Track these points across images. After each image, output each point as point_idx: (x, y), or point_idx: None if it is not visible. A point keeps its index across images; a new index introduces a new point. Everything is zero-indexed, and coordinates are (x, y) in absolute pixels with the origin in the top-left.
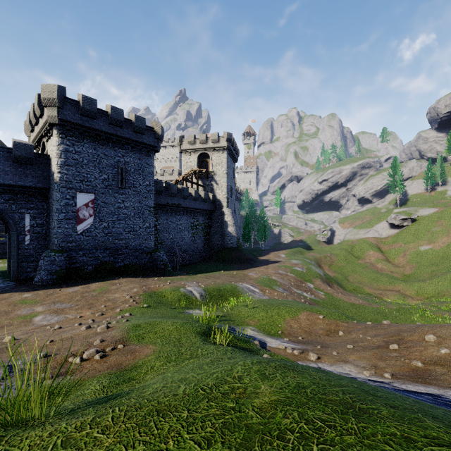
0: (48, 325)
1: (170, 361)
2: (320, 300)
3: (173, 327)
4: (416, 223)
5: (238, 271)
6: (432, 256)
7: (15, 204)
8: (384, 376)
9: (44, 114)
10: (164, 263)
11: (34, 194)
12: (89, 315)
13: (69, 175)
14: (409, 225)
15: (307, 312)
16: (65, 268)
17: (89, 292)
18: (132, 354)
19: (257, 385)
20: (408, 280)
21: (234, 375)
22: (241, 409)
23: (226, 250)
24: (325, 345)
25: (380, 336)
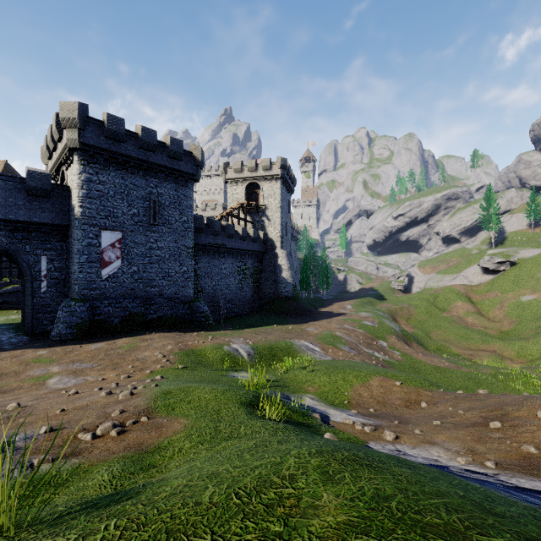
0: (64, 390)
1: (203, 442)
2: (396, 362)
3: (211, 395)
4: (517, 267)
5: (294, 325)
6: (537, 308)
7: (29, 244)
8: (485, 465)
9: (63, 137)
10: (205, 315)
11: (51, 233)
12: (113, 377)
13: (92, 210)
14: (507, 270)
15: (380, 377)
16: (88, 321)
17: (115, 350)
18: (158, 430)
19: (317, 491)
20: (506, 338)
21: (284, 474)
22: (291, 538)
23: (280, 300)
24: (404, 420)
25: (476, 410)
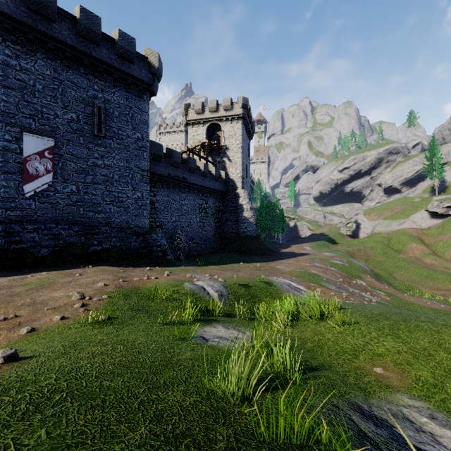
0: None
1: None
2: (389, 303)
3: None
4: None
5: (262, 263)
6: None
7: None
8: None
9: None
10: (163, 249)
11: None
12: None
13: (9, 104)
14: None
15: None
16: None
17: (12, 288)
18: None
19: None
20: None
21: None
22: None
23: (242, 239)
24: None
25: None
